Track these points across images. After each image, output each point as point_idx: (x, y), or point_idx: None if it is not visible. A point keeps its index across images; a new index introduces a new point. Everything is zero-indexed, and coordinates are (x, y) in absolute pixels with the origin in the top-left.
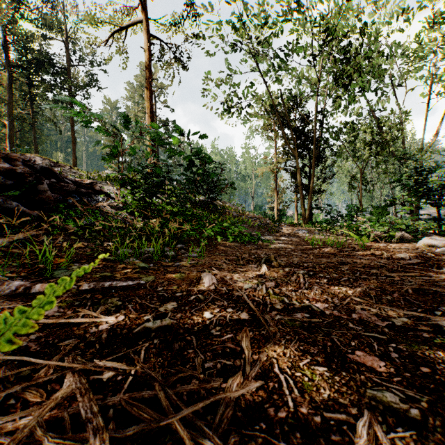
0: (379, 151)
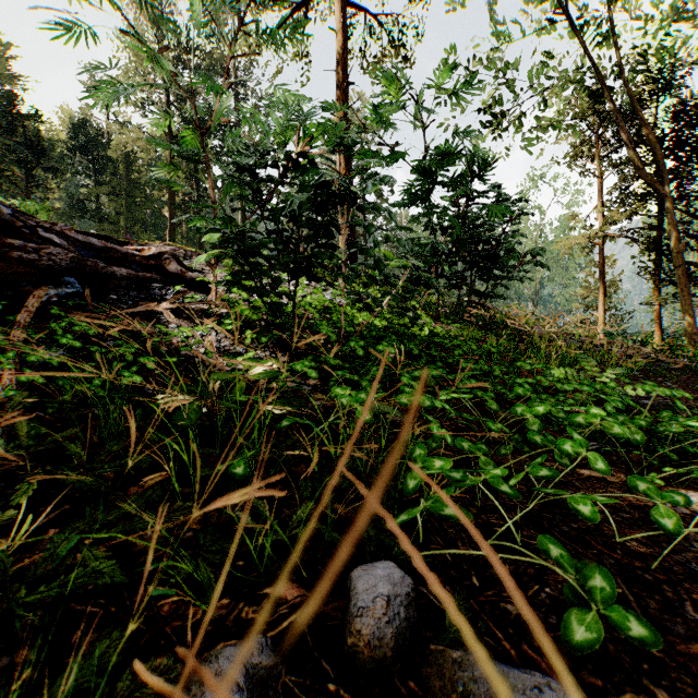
0: None
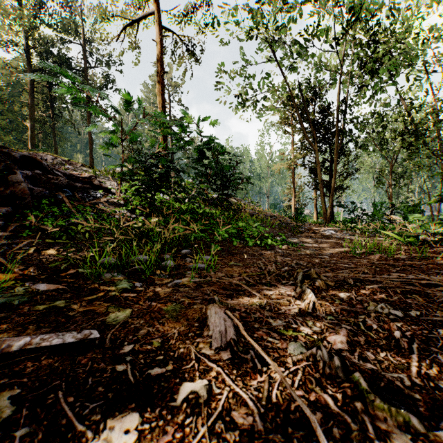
0: (412, 142)
